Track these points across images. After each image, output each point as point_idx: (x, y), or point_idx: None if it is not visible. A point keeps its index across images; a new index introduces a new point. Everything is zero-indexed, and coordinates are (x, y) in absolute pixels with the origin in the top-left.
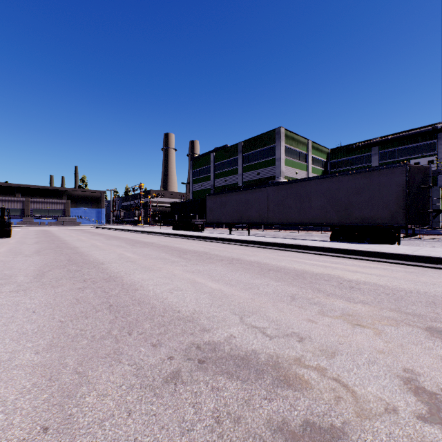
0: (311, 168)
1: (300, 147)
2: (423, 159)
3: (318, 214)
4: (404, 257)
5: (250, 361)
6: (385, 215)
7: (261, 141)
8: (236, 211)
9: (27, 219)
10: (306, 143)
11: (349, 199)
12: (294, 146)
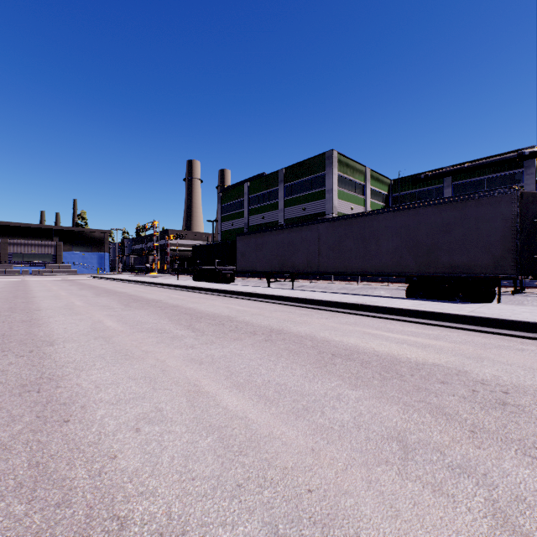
0: (370, 203)
1: (356, 176)
2: None
3: (388, 260)
4: None
5: None
6: (485, 261)
7: (308, 168)
8: (276, 256)
9: (4, 266)
10: (364, 172)
11: (433, 240)
12: (349, 175)
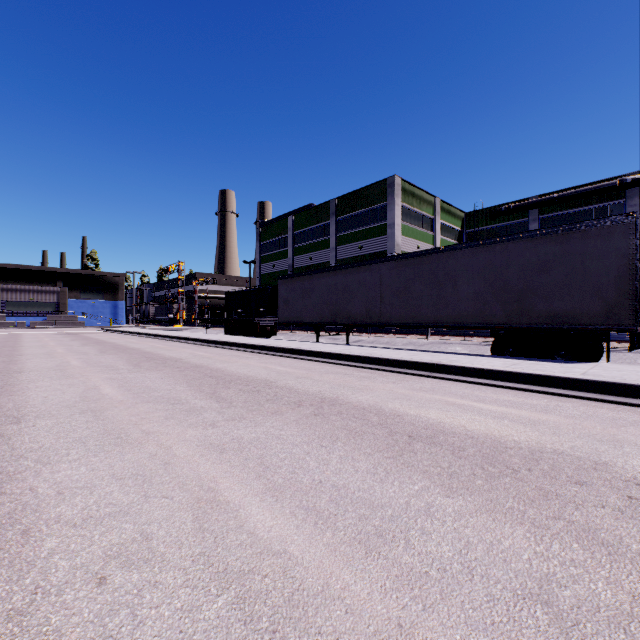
0: (440, 241)
1: (423, 208)
2: None
3: (469, 308)
4: None
5: None
6: (594, 309)
7: (365, 198)
8: (327, 304)
9: None
10: (433, 203)
11: (526, 282)
12: (415, 206)
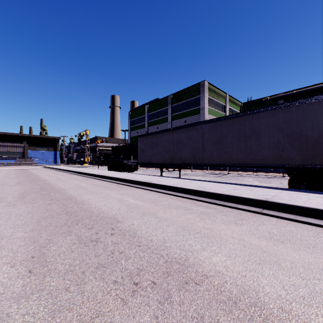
0: None
1: (220, 99)
2: None
3: (269, 153)
4: None
5: None
6: None
7: (187, 94)
8: (167, 152)
9: None
10: (225, 97)
11: (319, 133)
12: (215, 98)
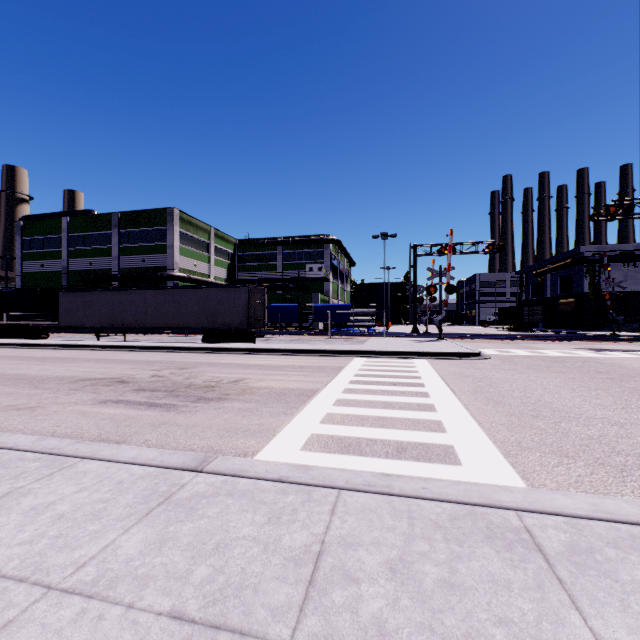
0: (215, 260)
1: (200, 234)
2: (315, 265)
3: (192, 319)
4: (226, 349)
5: (104, 378)
6: (237, 321)
7: (148, 219)
8: (107, 314)
9: None
10: (209, 231)
11: (215, 308)
12: (193, 233)
